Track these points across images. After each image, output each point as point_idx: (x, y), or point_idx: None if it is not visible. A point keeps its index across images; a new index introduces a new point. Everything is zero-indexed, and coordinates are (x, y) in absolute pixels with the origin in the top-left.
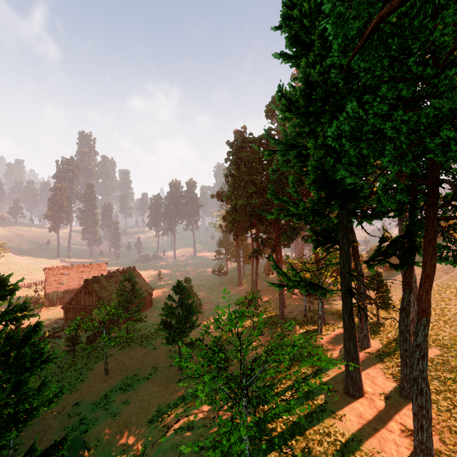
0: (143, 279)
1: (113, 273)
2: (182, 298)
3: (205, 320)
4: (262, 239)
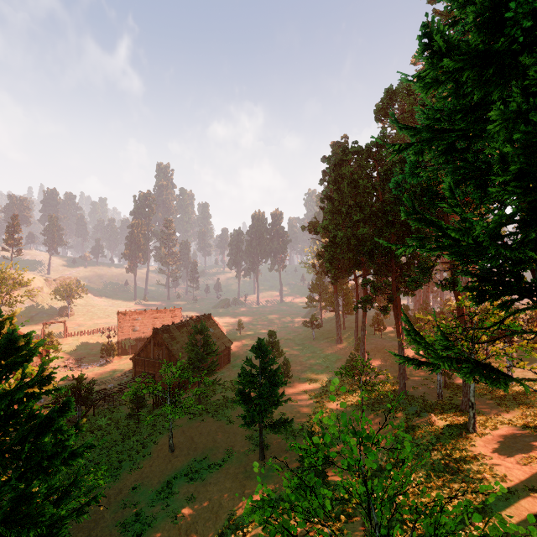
0: (220, 329)
1: (186, 322)
2: (264, 363)
3: (294, 388)
4: (374, 284)
